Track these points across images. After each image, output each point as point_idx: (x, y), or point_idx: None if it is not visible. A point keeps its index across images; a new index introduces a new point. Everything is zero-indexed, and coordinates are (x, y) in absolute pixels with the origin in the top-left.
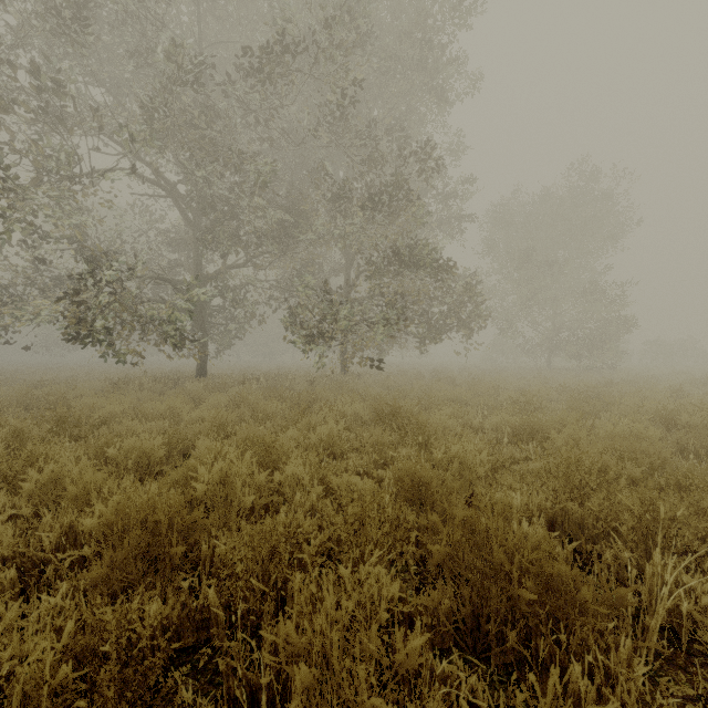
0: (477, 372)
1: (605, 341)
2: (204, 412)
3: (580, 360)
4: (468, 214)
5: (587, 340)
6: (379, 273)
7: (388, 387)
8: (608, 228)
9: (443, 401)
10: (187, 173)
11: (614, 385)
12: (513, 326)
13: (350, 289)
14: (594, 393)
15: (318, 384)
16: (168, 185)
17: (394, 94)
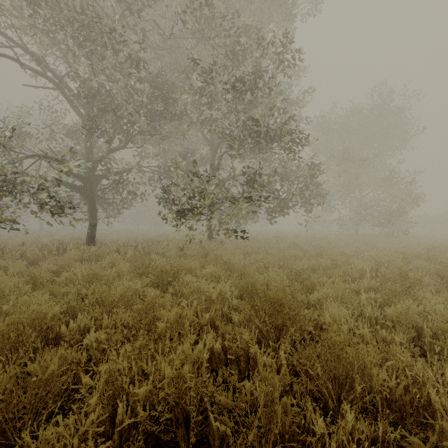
0: (309, 238)
1: (402, 215)
2: (32, 298)
3: (382, 228)
4: (306, 116)
5: (388, 214)
6: (241, 153)
7: (247, 253)
8: (403, 132)
9: (303, 269)
10: (66, 60)
11: (437, 251)
12: (333, 204)
13: (214, 172)
14: (434, 260)
15: (186, 250)
16: (59, 80)
17: (252, 4)
